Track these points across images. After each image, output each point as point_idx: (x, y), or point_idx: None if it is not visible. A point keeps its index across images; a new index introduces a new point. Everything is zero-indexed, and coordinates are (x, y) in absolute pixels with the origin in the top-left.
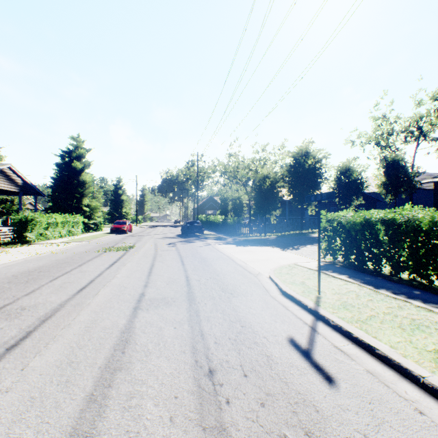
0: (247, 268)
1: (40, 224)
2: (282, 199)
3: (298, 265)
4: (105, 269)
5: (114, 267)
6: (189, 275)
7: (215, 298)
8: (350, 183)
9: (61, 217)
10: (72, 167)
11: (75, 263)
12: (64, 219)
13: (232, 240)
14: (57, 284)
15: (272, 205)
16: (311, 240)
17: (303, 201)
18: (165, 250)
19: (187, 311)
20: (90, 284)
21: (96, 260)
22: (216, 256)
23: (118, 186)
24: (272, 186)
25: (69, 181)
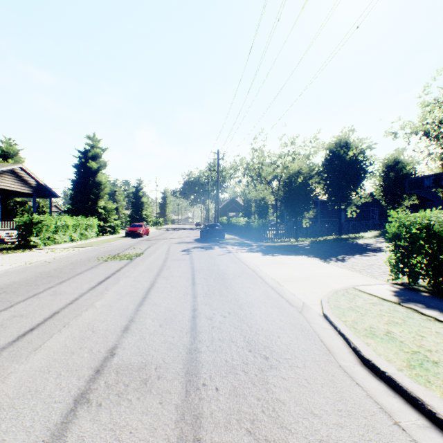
0: (283, 294)
1: (46, 227)
2: (317, 198)
3: (361, 290)
4: (86, 291)
5: (102, 286)
6: (197, 306)
7: (237, 369)
8: (400, 179)
9: (71, 219)
10: (87, 167)
11: (59, 277)
12: (75, 222)
13: (257, 246)
14: (0, 319)
15: (304, 205)
16: (358, 248)
17: (342, 200)
18: (176, 260)
19: (177, 417)
20: (47, 321)
21: (86, 273)
22: (238, 270)
23: (138, 188)
24: (305, 183)
25: (85, 182)
